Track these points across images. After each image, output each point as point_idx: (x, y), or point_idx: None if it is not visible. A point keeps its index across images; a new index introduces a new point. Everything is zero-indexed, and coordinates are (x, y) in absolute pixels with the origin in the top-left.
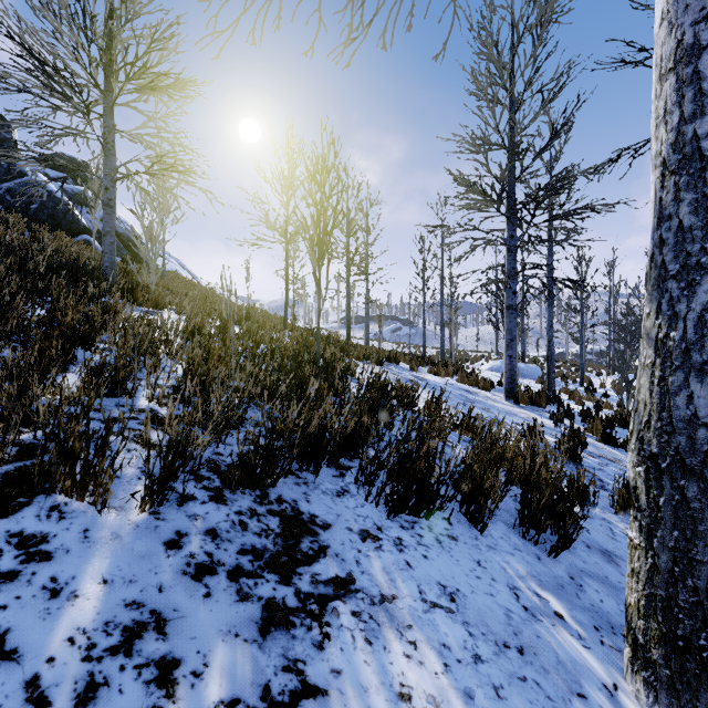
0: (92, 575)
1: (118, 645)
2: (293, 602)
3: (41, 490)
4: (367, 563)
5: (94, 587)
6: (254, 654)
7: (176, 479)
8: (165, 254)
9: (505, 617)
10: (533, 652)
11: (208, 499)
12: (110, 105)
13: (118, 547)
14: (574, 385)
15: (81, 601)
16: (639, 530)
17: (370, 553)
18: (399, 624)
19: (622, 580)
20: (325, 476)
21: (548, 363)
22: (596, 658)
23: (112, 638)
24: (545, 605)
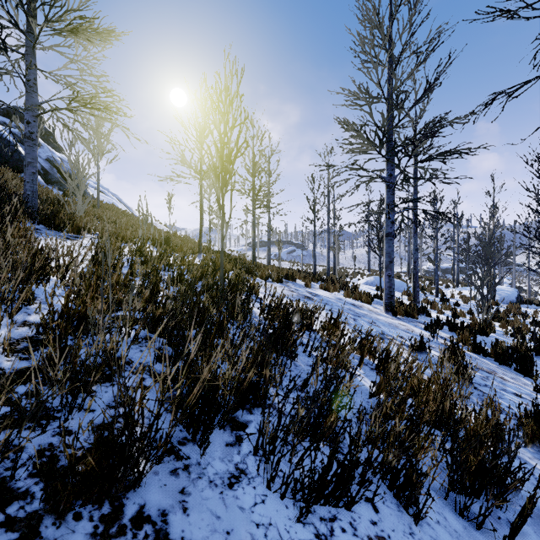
0: None
1: None
2: None
3: None
4: None
5: None
6: None
7: None
8: (104, 190)
9: None
10: None
11: None
12: (31, 45)
13: None
14: (431, 296)
15: None
16: None
17: None
18: None
19: None
20: (216, 446)
21: (413, 279)
22: None
23: None
24: None
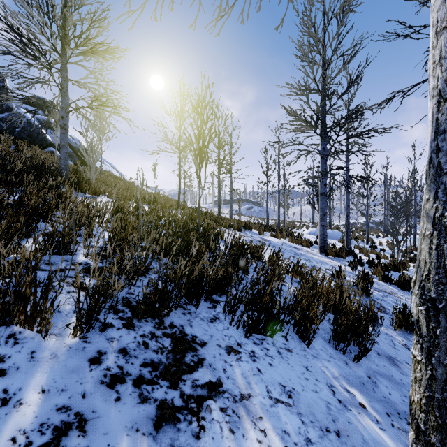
0: (34, 387)
1: (49, 442)
2: (179, 402)
3: (3, 322)
4: (231, 371)
5: (35, 396)
6: (150, 444)
7: (99, 313)
8: (102, 160)
9: (326, 408)
10: (346, 434)
11: (122, 326)
12: (64, 63)
13: (55, 364)
14: (362, 243)
15: (24, 407)
16: (421, 350)
17: (233, 363)
18: (253, 416)
19: (402, 378)
20: (203, 307)
21: (346, 229)
22: (389, 438)
23: (44, 437)
24: (353, 398)
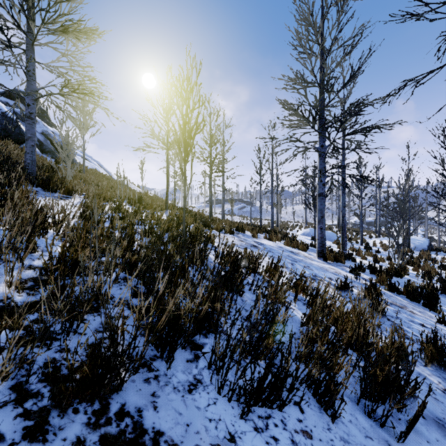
0: None
1: None
2: None
3: None
4: None
5: None
6: None
7: None
8: (88, 158)
9: None
10: None
11: (21, 436)
12: (31, 43)
13: None
14: (357, 244)
15: None
16: None
17: None
18: None
19: None
20: (179, 362)
21: (342, 231)
22: None
23: None
24: None
